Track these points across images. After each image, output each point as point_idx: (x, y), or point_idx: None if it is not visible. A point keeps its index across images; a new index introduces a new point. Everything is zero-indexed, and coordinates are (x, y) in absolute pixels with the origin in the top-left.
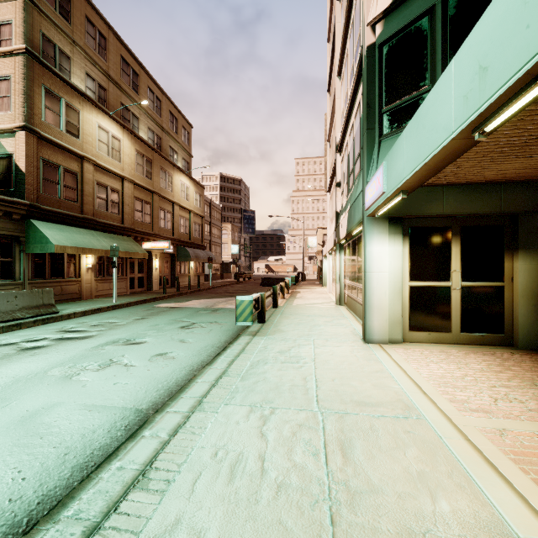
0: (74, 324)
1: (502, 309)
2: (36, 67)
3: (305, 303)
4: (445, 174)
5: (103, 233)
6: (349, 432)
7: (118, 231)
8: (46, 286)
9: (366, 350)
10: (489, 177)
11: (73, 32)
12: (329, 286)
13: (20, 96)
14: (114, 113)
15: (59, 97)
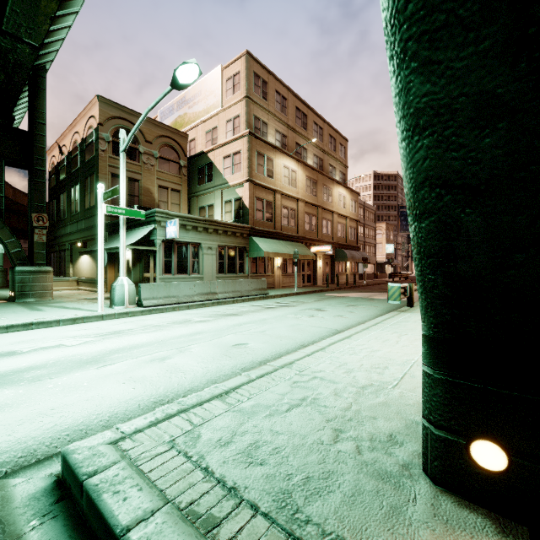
0: (281, 300)
1: None
2: (253, 140)
3: None
4: None
5: (286, 242)
6: None
7: (295, 240)
8: (257, 278)
9: None
10: None
11: (269, 105)
12: None
13: (246, 161)
14: (291, 151)
15: (263, 155)
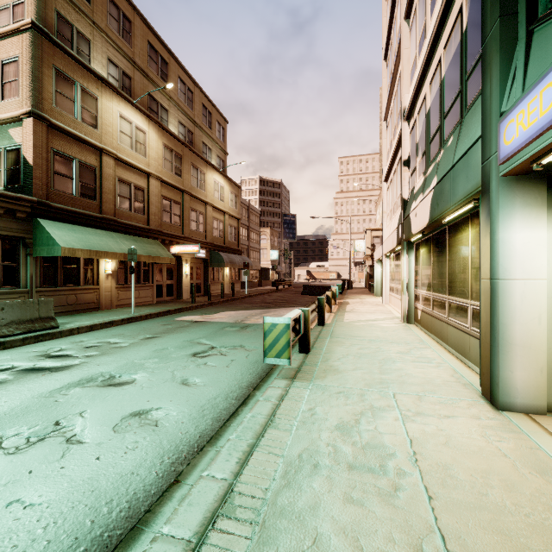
0: (66, 345)
1: None
2: (46, 45)
3: (360, 318)
4: None
5: (125, 235)
6: None
7: (143, 233)
8: (58, 294)
9: (512, 431)
10: None
11: (93, 12)
12: (386, 296)
13: (27, 78)
14: (140, 104)
15: (73, 81)
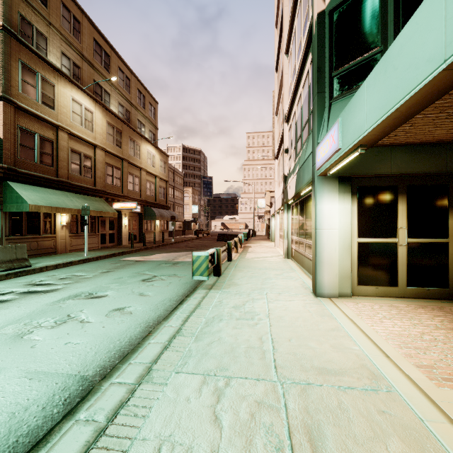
0: (43, 278)
1: (446, 265)
2: (13, 43)
3: (256, 256)
4: (396, 133)
5: (77, 194)
6: (315, 412)
7: (91, 193)
8: (23, 241)
9: (318, 304)
10: (438, 137)
11: (49, 15)
12: (277, 241)
13: None
14: (88, 88)
15: (35, 72)
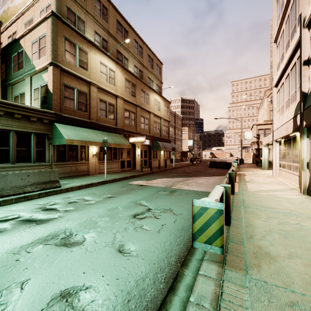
0: (59, 200)
1: None
2: (59, 24)
3: (261, 188)
4: None
5: (103, 132)
6: None
7: (113, 131)
8: (66, 166)
9: None
10: None
11: (86, 5)
12: (276, 170)
13: (50, 44)
14: (112, 56)
15: (74, 44)
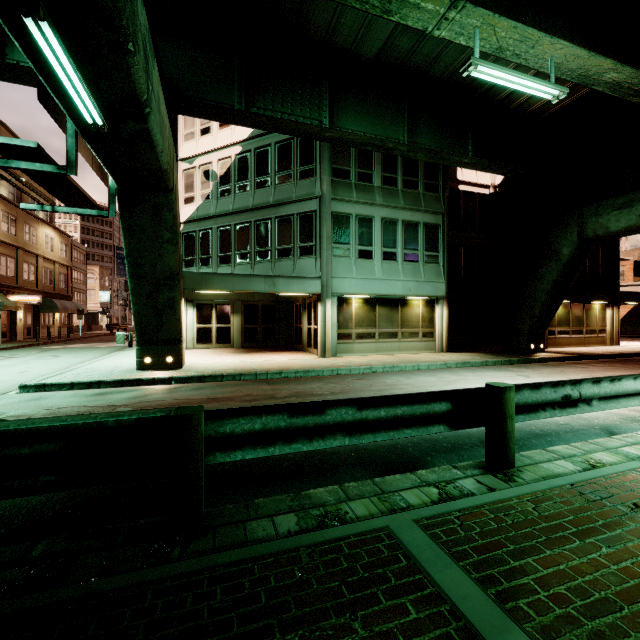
0: None
1: (230, 335)
2: None
3: None
4: None
5: None
6: None
7: None
8: None
9: None
10: None
11: None
12: None
13: None
14: None
15: None
